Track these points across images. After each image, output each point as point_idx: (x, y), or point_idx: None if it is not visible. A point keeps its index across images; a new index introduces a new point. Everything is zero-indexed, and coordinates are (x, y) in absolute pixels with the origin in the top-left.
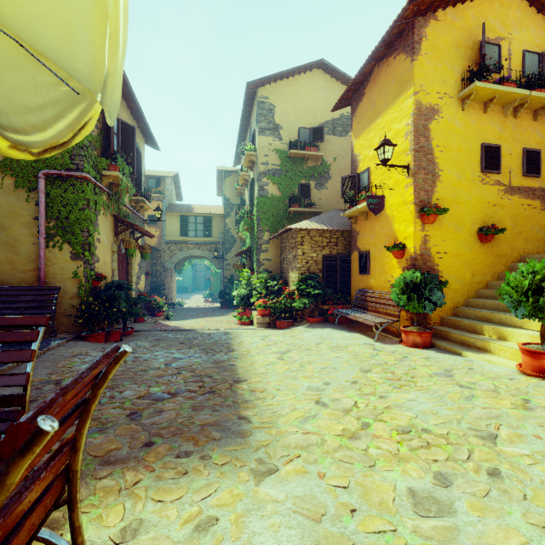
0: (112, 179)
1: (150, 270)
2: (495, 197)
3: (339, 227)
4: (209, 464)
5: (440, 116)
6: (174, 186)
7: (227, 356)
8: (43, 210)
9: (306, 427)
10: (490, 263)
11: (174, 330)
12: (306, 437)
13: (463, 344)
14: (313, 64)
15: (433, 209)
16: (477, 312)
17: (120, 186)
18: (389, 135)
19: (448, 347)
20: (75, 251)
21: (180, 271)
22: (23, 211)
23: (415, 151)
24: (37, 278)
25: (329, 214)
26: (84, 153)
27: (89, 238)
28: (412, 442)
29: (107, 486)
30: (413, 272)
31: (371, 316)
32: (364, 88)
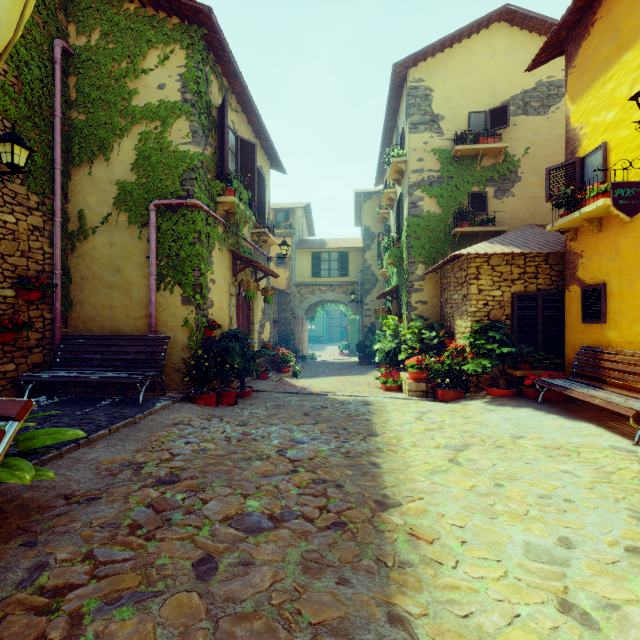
0: (228, 206)
1: (278, 317)
2: None
3: (541, 249)
4: None
5: None
6: (306, 220)
7: (367, 445)
8: (153, 248)
9: None
10: None
11: (299, 393)
12: None
13: None
14: (492, 15)
15: None
16: None
17: (236, 215)
18: None
19: None
20: (186, 294)
21: (312, 318)
22: (136, 250)
23: None
24: (148, 326)
25: (518, 232)
26: (195, 176)
27: (201, 278)
28: None
29: None
30: None
31: (617, 395)
32: (594, 14)
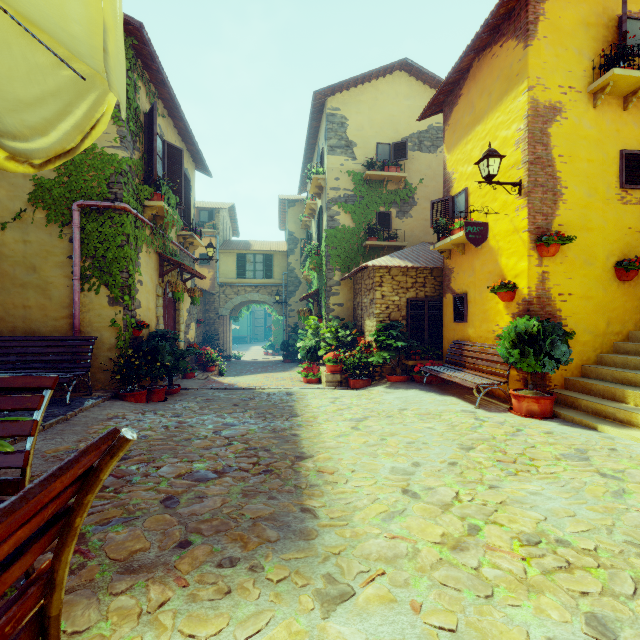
0: (156, 210)
1: (202, 317)
2: (639, 220)
3: (427, 264)
4: (260, 579)
5: (564, 116)
6: (230, 220)
7: (289, 423)
8: (77, 248)
9: (392, 527)
10: (633, 308)
11: (227, 389)
12: (391, 543)
13: (598, 415)
14: (395, 65)
15: (554, 238)
16: (616, 373)
17: (165, 219)
18: (494, 145)
19: (577, 419)
20: (113, 295)
21: (237, 318)
22: (56, 249)
23: (530, 163)
24: (71, 327)
25: (414, 248)
26: (123, 180)
27: (129, 280)
28: (544, 560)
29: (124, 607)
30: (527, 319)
31: (470, 375)
32: (460, 89)
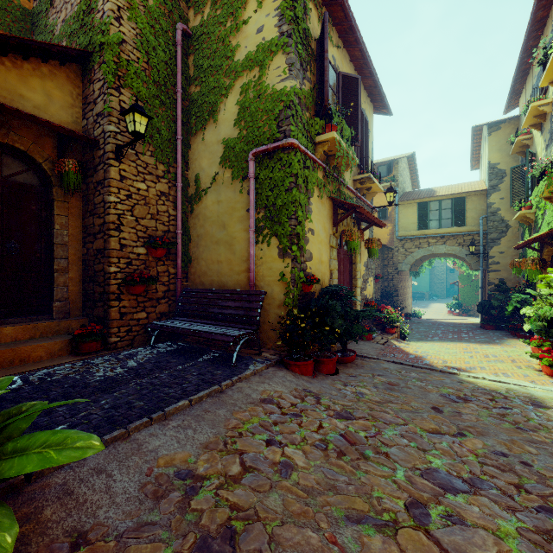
0: (327, 145)
1: (380, 273)
2: None
3: None
4: None
5: None
6: (409, 172)
7: None
8: (251, 199)
9: None
10: None
11: (415, 366)
12: None
13: None
14: None
15: None
16: None
17: (337, 153)
18: None
19: None
20: (282, 246)
21: (417, 274)
22: (238, 205)
23: None
24: (248, 281)
25: None
26: (291, 113)
27: (297, 227)
28: None
29: None
30: None
31: None
32: None
